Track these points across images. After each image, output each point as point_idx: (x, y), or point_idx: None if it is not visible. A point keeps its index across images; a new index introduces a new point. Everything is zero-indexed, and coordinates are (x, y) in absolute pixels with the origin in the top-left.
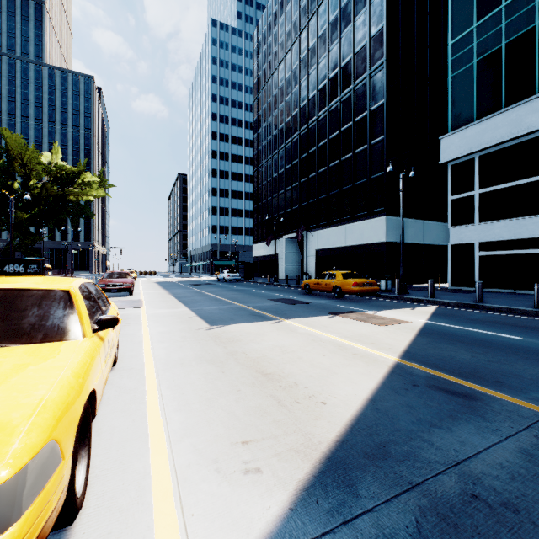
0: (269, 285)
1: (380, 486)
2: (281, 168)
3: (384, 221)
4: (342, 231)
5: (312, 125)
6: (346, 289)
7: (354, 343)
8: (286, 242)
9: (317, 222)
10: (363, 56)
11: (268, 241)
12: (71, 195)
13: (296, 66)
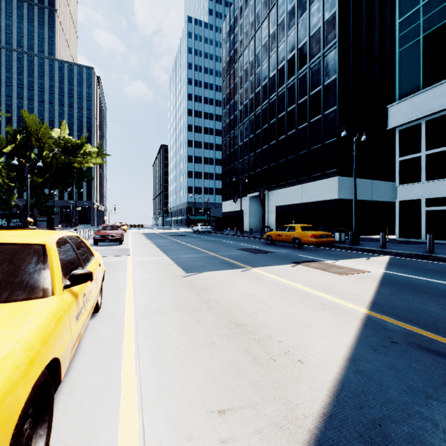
0: (236, 236)
1: None
2: (246, 137)
3: (336, 180)
4: (299, 190)
5: (272, 100)
6: (305, 240)
7: (320, 292)
8: (250, 200)
9: (277, 183)
10: (317, 38)
11: (234, 199)
12: (75, 163)
13: (259, 50)
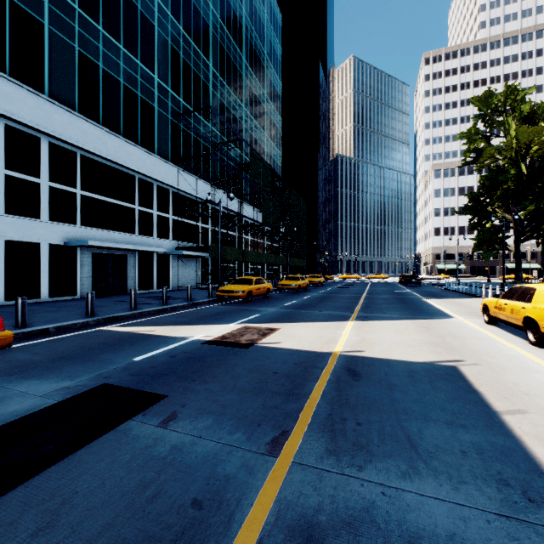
0: None
1: (420, 317)
2: None
3: None
4: None
5: None
6: None
7: (346, 327)
8: None
9: None
10: None
11: None
12: None
13: None
